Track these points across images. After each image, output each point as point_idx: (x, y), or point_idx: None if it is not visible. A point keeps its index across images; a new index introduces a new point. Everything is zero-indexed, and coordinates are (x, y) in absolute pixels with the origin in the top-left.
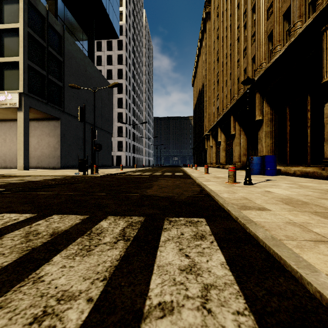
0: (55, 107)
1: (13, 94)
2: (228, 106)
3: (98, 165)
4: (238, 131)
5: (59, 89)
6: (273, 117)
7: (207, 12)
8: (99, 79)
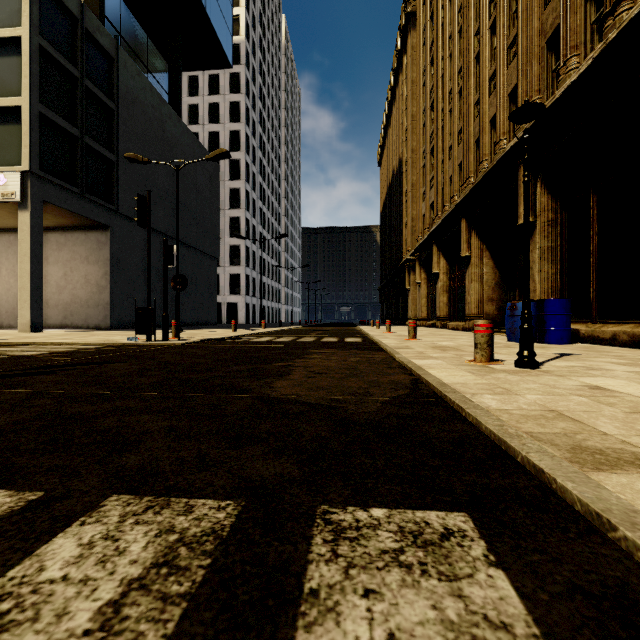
0: (98, 203)
1: (9, 173)
2: (454, 200)
3: (190, 323)
4: (476, 251)
5: (108, 167)
6: (559, 217)
7: (410, 12)
8: (192, 148)
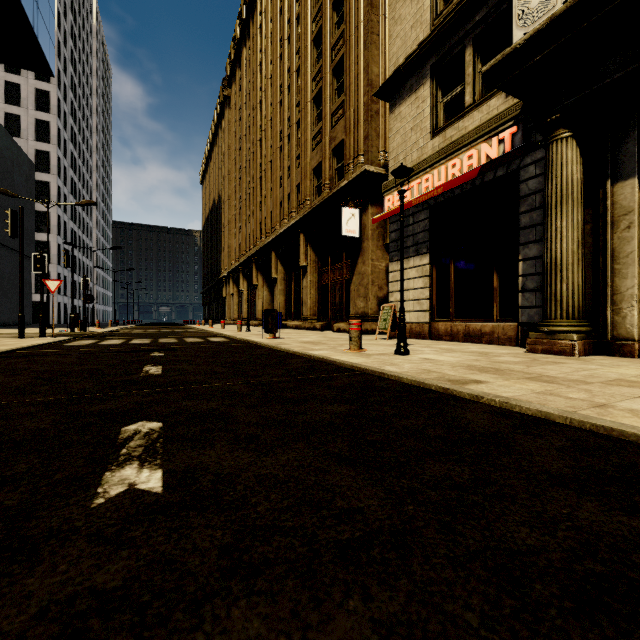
0: None
1: None
2: (251, 250)
3: (7, 323)
4: (260, 283)
5: None
6: (285, 277)
7: (227, 95)
8: (10, 150)
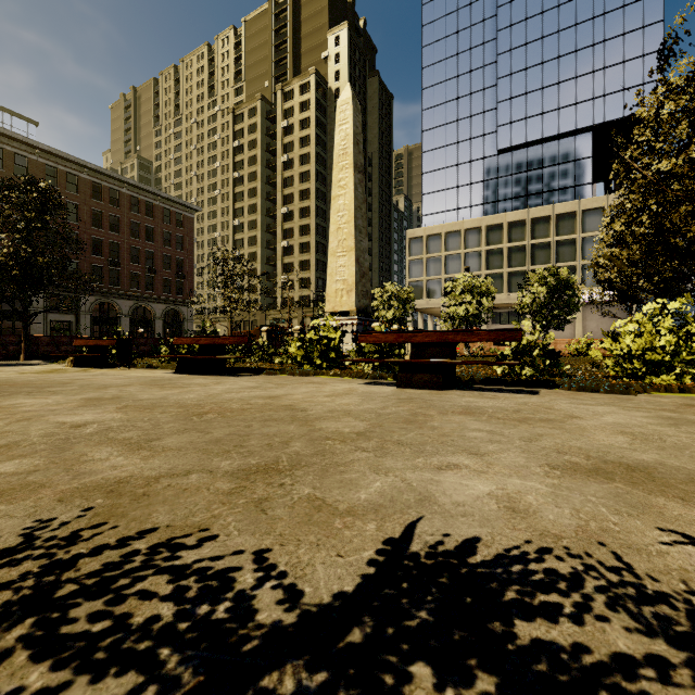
0: None
1: None
2: None
3: None
4: None
5: None
6: None
7: None
8: None
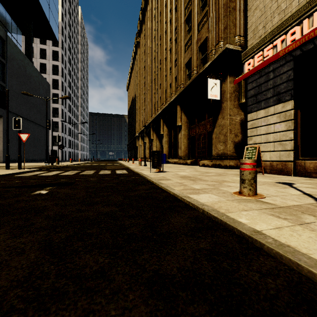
0: None
1: None
2: (150, 120)
3: (36, 160)
4: (155, 137)
5: (2, 89)
6: (168, 133)
7: (138, 41)
8: (38, 77)
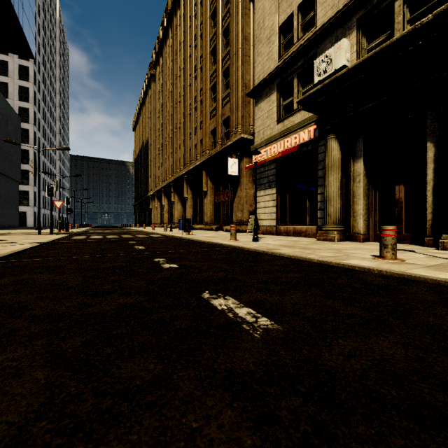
0: None
1: None
2: (170, 178)
3: (4, 226)
4: (176, 200)
5: None
6: (193, 197)
7: (153, 74)
8: (6, 110)
